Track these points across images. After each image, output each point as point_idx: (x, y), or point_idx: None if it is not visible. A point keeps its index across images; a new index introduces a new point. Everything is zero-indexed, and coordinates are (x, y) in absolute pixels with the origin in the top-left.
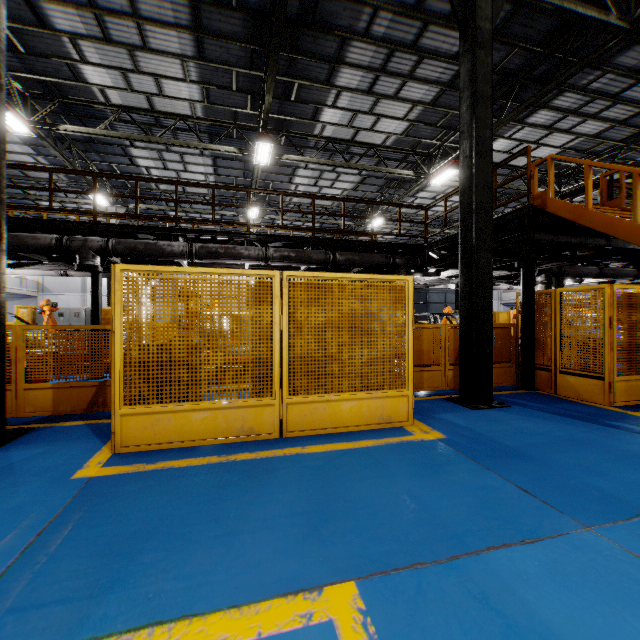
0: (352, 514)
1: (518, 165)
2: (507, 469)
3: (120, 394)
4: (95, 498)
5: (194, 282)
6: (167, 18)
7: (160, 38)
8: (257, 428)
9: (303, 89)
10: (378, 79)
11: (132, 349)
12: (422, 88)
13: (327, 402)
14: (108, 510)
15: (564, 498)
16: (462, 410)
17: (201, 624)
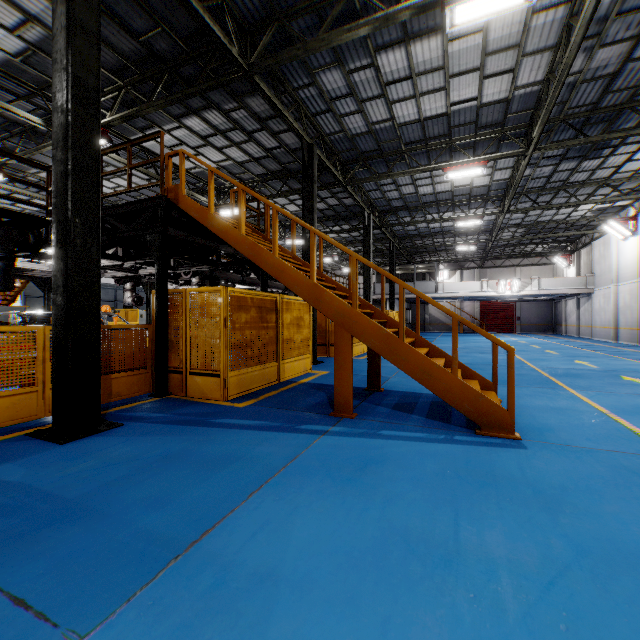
0: None
1: None
2: (25, 557)
3: None
4: None
5: None
6: None
7: None
8: None
9: None
10: None
11: None
12: (38, 0)
13: None
14: None
15: (85, 582)
16: (42, 450)
17: None
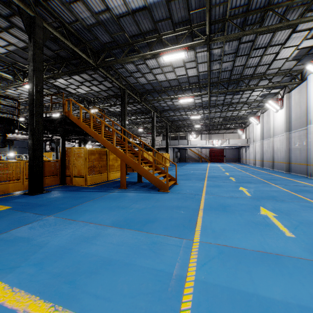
0: None
1: (72, 92)
2: (34, 210)
3: None
4: None
5: None
6: None
7: None
8: None
9: None
10: None
11: None
12: (15, 39)
13: None
14: None
15: (48, 212)
16: (27, 196)
17: None
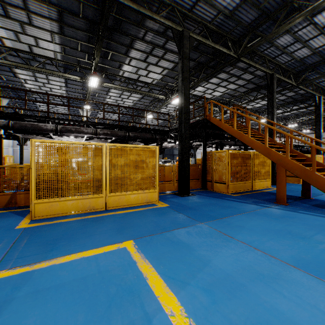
0: (133, 227)
1: (208, 97)
2: (186, 212)
3: (34, 194)
4: (31, 232)
5: (68, 147)
6: (44, 14)
7: (39, 21)
8: (96, 206)
9: (114, 55)
10: (148, 56)
11: (40, 175)
12: (167, 63)
13: (125, 195)
14: (39, 235)
15: (199, 218)
16: (178, 197)
17: (86, 252)
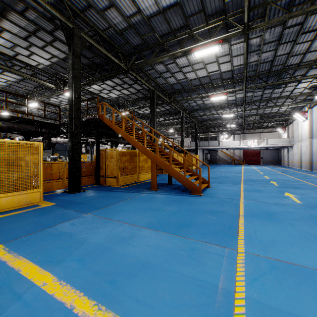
0: (4, 232)
1: (104, 97)
2: (74, 207)
3: None
4: None
5: None
6: None
7: None
8: None
9: None
10: (31, 36)
11: None
12: (57, 51)
13: None
14: None
15: (86, 210)
16: (68, 194)
17: None
